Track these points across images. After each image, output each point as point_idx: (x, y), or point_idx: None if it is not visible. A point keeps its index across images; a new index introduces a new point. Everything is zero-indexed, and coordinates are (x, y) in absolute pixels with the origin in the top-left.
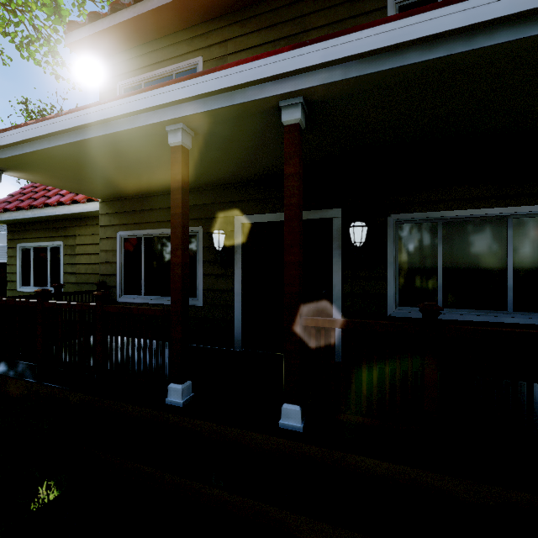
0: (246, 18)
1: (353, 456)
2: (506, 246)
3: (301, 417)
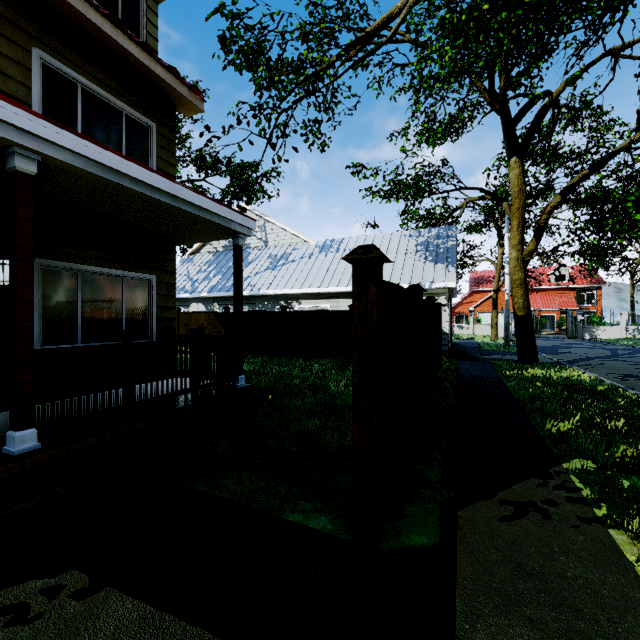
0: None
1: (93, 438)
2: (122, 297)
3: (36, 437)
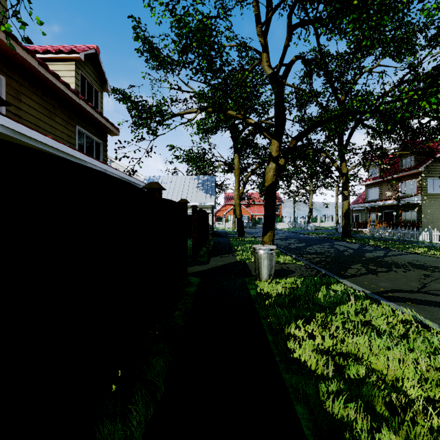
0: (31, 83)
1: None
2: None
3: None
